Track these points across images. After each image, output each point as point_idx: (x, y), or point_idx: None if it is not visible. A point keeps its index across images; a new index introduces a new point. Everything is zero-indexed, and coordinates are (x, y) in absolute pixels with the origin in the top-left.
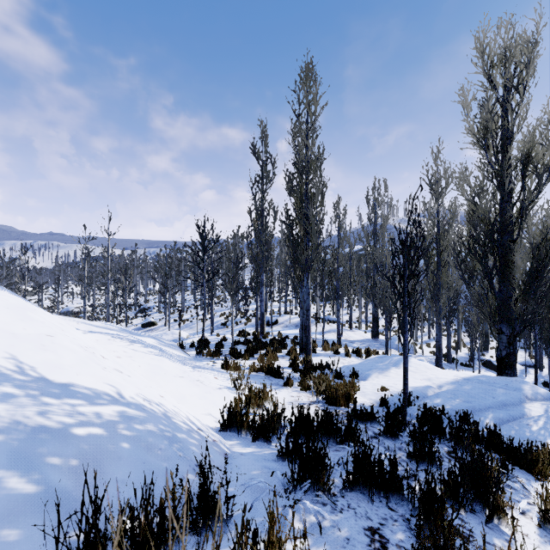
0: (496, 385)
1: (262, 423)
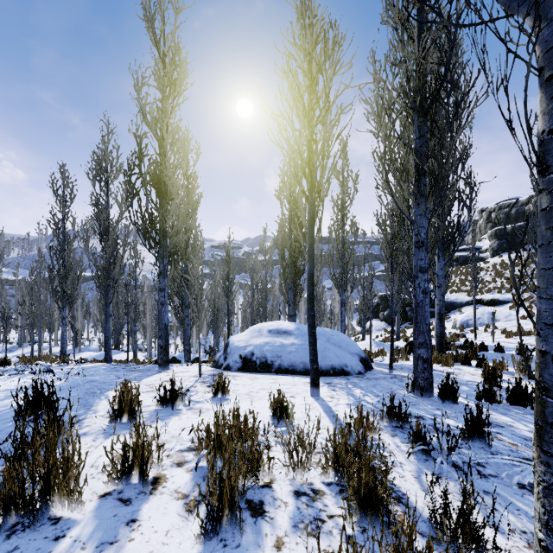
0: None
1: None
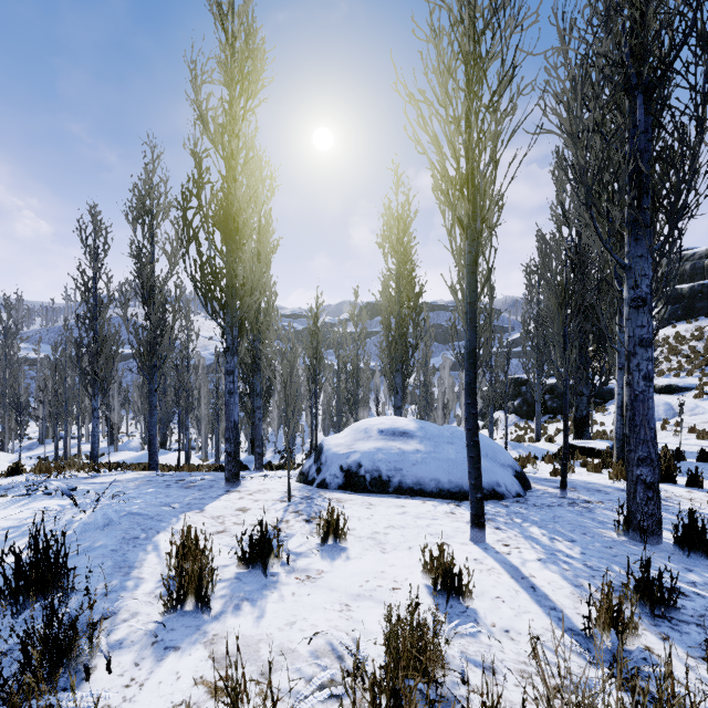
0: None
1: None
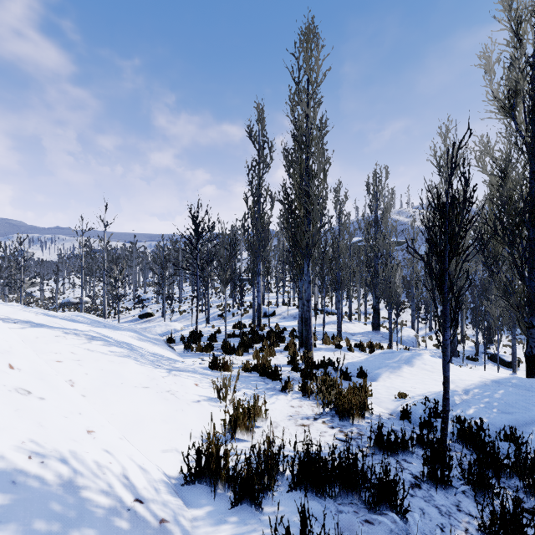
0: (534, 390)
1: (248, 474)
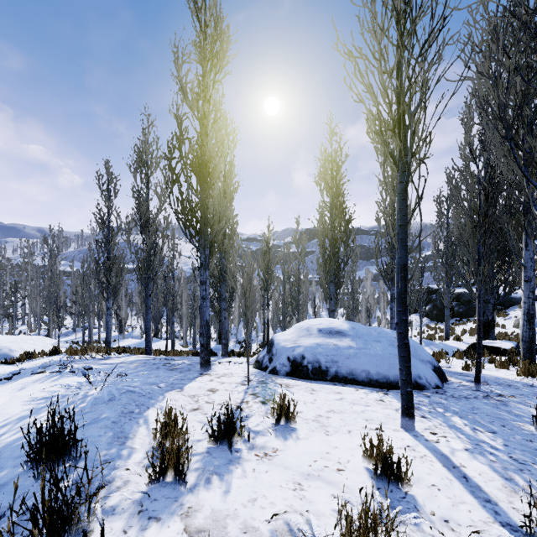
0: None
1: None
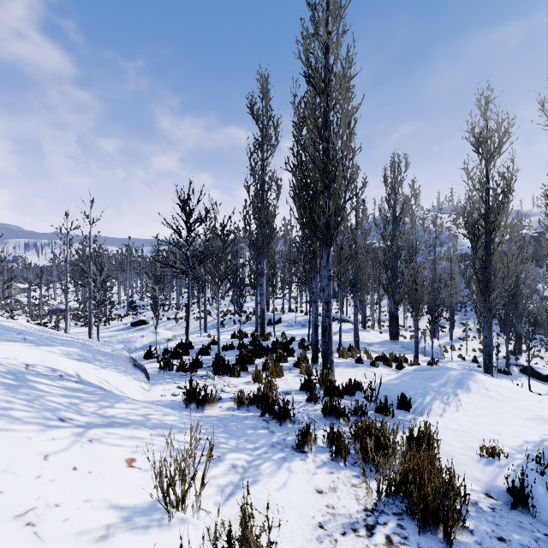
0: None
1: None
